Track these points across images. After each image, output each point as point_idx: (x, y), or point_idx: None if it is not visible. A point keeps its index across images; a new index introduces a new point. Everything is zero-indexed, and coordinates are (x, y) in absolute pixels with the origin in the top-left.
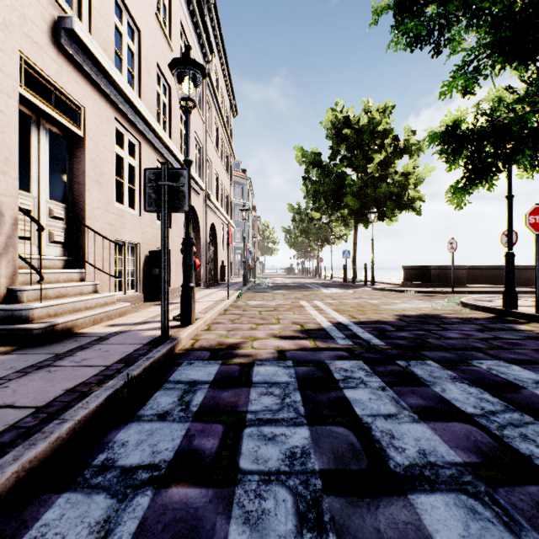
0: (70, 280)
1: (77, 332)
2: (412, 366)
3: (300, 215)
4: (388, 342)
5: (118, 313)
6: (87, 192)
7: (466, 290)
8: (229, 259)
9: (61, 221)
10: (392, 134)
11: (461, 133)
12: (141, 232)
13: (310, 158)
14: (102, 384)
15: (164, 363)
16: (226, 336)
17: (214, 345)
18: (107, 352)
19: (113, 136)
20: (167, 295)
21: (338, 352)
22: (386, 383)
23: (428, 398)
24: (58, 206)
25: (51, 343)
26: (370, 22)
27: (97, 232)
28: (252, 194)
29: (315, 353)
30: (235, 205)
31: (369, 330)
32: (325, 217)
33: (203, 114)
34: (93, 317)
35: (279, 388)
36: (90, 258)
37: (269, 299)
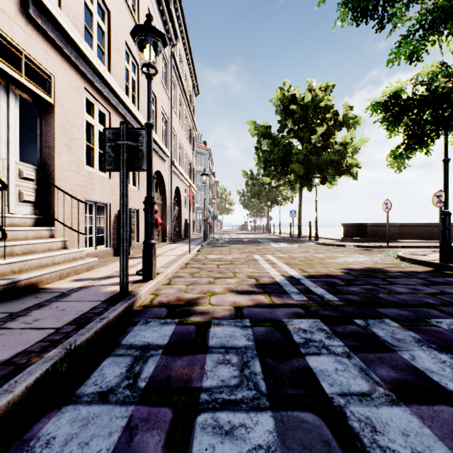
0: (39, 237)
1: (41, 287)
2: (371, 326)
3: (252, 180)
4: (341, 297)
5: (85, 268)
6: (57, 155)
7: (399, 245)
8: (192, 218)
9: (32, 182)
10: (333, 109)
11: (402, 102)
12: (110, 193)
13: (261, 131)
14: (43, 353)
15: (120, 322)
16: (185, 291)
17: (172, 301)
18: (63, 311)
19: (83, 105)
20: (125, 252)
21: (294, 309)
22: (349, 348)
23: (399, 369)
24: (28, 168)
25: (11, 300)
26: (319, 1)
27: (66, 192)
28: (211, 163)
29: (271, 310)
30: (197, 171)
31: (320, 284)
32: (274, 182)
33: (168, 91)
34: (59, 272)
35: (236, 355)
36: (60, 217)
37: (226, 253)
